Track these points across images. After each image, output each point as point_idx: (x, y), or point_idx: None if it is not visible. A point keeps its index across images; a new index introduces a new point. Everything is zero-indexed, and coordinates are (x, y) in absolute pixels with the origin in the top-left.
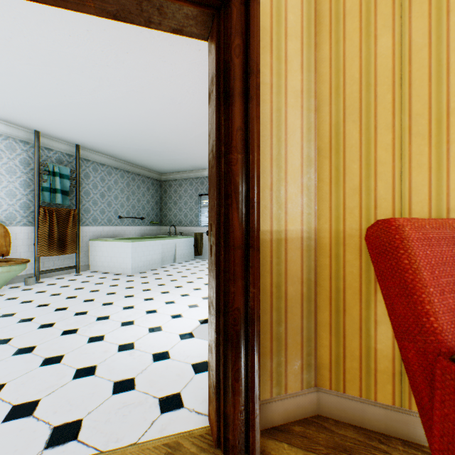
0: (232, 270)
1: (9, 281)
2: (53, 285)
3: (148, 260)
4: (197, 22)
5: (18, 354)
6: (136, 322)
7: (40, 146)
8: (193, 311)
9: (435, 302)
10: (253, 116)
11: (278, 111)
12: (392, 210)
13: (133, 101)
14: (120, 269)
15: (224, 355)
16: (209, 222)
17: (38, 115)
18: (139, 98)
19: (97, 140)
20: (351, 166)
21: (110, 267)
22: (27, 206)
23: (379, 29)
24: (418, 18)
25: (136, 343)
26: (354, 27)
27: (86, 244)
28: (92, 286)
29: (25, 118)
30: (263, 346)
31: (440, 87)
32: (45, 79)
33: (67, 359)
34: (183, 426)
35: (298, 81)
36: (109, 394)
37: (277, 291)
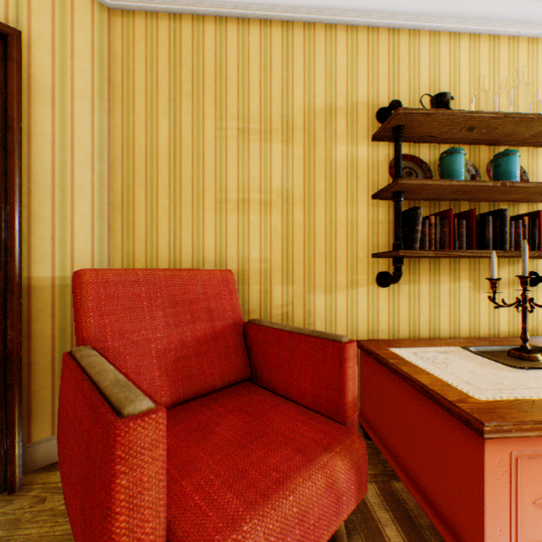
0: None
1: None
2: None
3: None
4: None
5: None
6: None
7: None
8: None
9: (92, 321)
10: (13, 169)
11: (63, 165)
12: (169, 260)
13: None
14: None
15: None
16: None
17: None
18: None
19: None
20: (140, 222)
21: None
22: None
23: (160, 113)
24: (186, 114)
25: None
26: (142, 105)
27: None
28: None
29: None
30: (43, 388)
31: (200, 170)
32: None
33: None
34: None
35: (89, 139)
36: None
37: (62, 333)
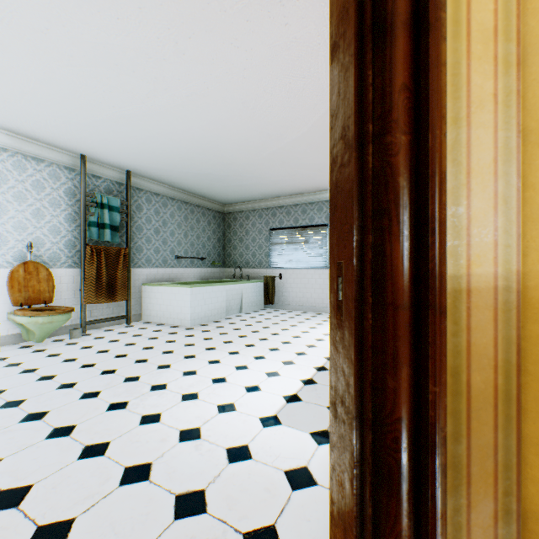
0: (389, 349)
1: (53, 333)
2: (101, 339)
3: (210, 310)
4: None
5: (53, 437)
6: (200, 395)
7: (86, 173)
8: (274, 382)
9: None
10: (433, 60)
11: (455, 66)
12: None
13: (194, 109)
14: (177, 320)
15: (373, 503)
16: (332, 262)
17: (83, 135)
18: (202, 104)
19: (150, 164)
20: None
21: (166, 318)
22: (72, 244)
23: None
24: None
25: (202, 429)
26: None
27: (138, 289)
28: (144, 341)
29: (69, 139)
30: None
31: None
32: (89, 86)
33: (113, 449)
34: None
35: (489, 12)
36: (169, 518)
37: (453, 381)
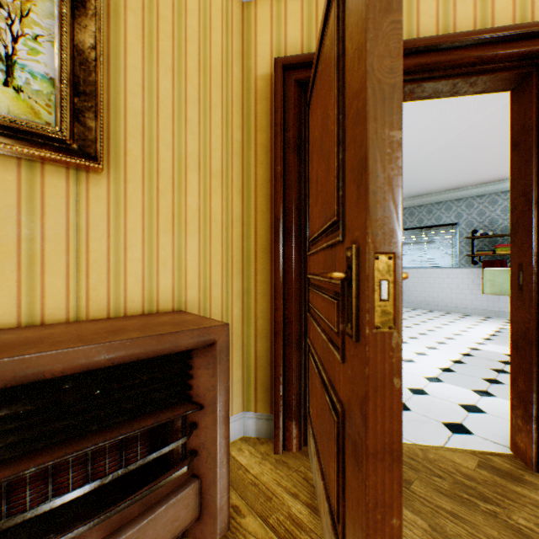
0: None
1: None
2: None
3: None
4: (506, 81)
5: None
6: None
7: None
8: (424, 359)
9: None
10: None
11: None
12: None
13: None
14: None
15: None
16: (512, 263)
17: None
18: None
19: None
20: None
21: None
22: None
23: None
24: None
25: None
26: None
27: None
28: None
29: None
30: None
31: None
32: None
33: None
34: (483, 447)
35: None
36: None
37: None
